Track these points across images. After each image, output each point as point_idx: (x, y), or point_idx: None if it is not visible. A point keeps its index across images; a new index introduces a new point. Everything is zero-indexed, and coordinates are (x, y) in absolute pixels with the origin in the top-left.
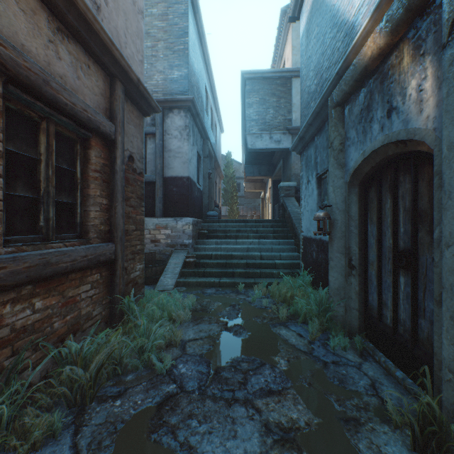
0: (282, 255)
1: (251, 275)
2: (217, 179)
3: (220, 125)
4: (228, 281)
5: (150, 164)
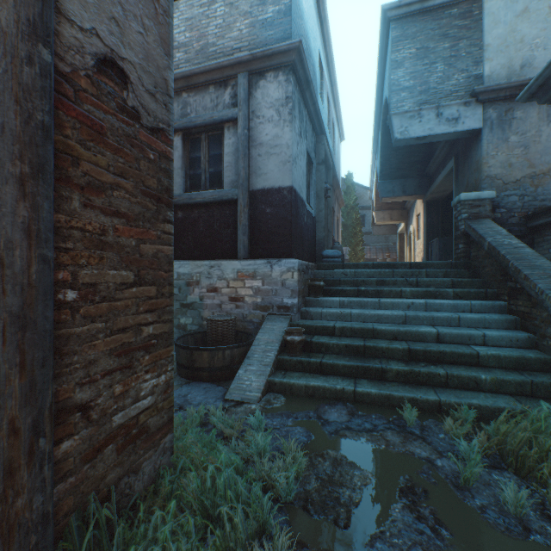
0: (489, 336)
1: (424, 379)
2: (335, 206)
3: (339, 128)
4: (373, 391)
5: (228, 171)
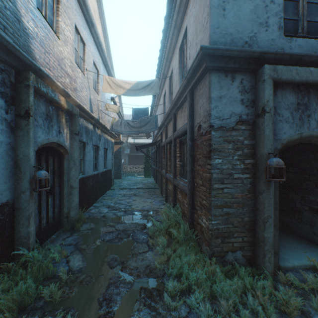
0: None
1: None
2: None
3: None
4: None
5: None
